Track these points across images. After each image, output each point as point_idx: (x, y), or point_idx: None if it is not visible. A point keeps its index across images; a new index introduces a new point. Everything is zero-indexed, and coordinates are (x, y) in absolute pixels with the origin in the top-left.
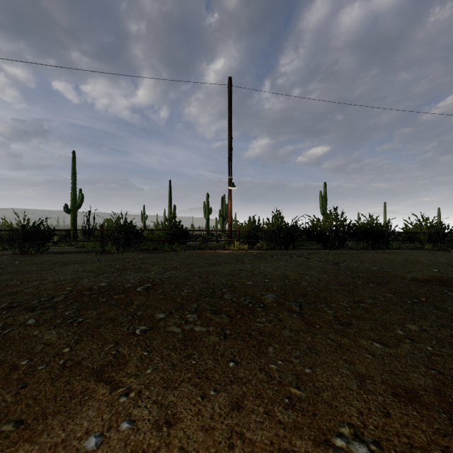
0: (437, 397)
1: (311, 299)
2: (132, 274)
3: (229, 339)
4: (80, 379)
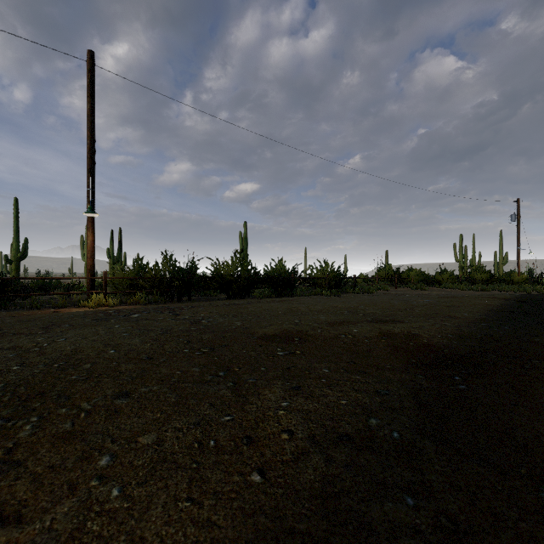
0: None
1: (30, 406)
2: None
3: None
4: None
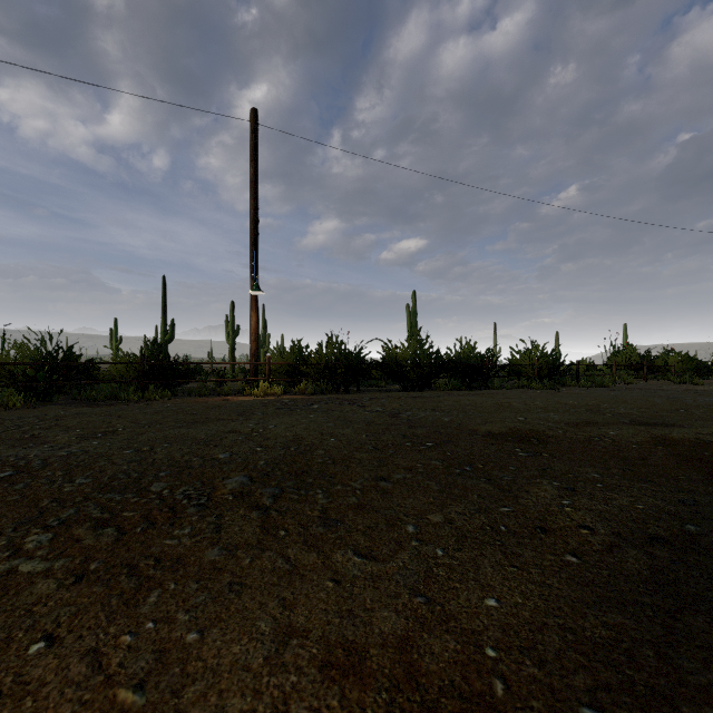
0: (396, 655)
1: (306, 481)
2: None
3: (83, 583)
4: None
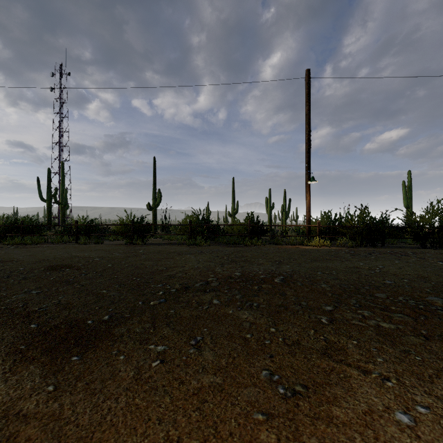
0: None
1: None
2: (252, 266)
3: (434, 340)
4: (317, 358)
